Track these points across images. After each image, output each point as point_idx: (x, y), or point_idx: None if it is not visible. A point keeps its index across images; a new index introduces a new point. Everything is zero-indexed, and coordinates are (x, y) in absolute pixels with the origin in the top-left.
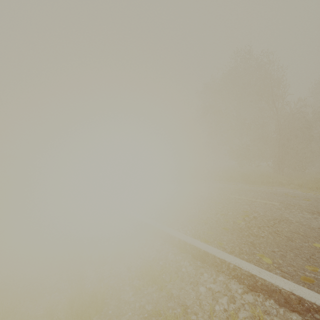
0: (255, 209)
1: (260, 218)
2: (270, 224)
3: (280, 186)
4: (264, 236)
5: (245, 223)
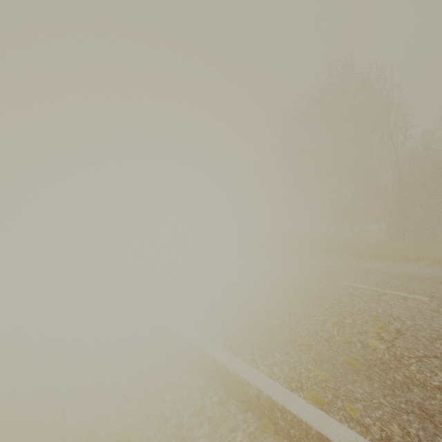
0: (391, 311)
1: (411, 333)
2: (438, 350)
3: (407, 262)
4: (441, 387)
5: (386, 348)
